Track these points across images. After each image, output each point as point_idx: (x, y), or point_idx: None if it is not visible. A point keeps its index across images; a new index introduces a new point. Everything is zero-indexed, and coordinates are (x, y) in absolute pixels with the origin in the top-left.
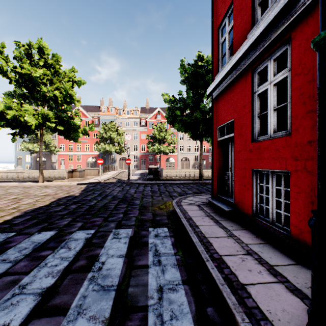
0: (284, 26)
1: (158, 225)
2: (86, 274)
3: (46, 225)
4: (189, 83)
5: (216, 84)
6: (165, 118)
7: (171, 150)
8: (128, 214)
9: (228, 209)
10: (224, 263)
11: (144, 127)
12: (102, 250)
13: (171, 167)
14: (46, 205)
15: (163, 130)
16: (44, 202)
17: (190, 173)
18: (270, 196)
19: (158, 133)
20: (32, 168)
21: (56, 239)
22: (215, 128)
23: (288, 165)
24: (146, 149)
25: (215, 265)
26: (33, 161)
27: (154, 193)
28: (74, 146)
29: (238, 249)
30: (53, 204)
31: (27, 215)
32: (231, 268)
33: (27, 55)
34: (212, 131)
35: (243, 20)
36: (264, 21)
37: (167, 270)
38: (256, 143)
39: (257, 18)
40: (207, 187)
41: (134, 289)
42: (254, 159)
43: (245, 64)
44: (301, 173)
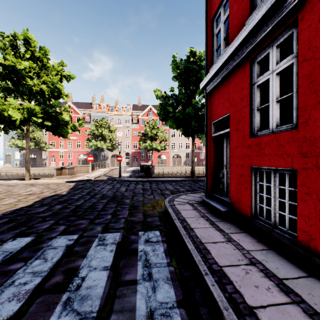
0: (291, 6)
1: (149, 228)
2: (61, 296)
3: (24, 230)
4: (181, 80)
5: (211, 77)
6: (157, 115)
7: (163, 147)
8: (117, 215)
9: (224, 209)
10: (225, 276)
11: (136, 124)
12: (84, 261)
13: (163, 164)
14: (28, 205)
15: (155, 127)
16: (26, 202)
17: (181, 170)
18: (272, 196)
19: (150, 130)
20: (22, 165)
21: (32, 247)
22: (209, 123)
23: (294, 163)
24: (138, 146)
25: (215, 280)
26: (22, 158)
27: (145, 191)
28: (65, 143)
29: (240, 258)
30: (36, 204)
31: (4, 218)
32: (234, 283)
33: (12, 46)
34: (206, 126)
35: (240, 7)
36: (266, 2)
37: (159, 287)
38: (256, 139)
39: (256, 3)
40: (199, 184)
41: (118, 317)
42: (253, 155)
43: (243, 53)
44: (312, 171)
